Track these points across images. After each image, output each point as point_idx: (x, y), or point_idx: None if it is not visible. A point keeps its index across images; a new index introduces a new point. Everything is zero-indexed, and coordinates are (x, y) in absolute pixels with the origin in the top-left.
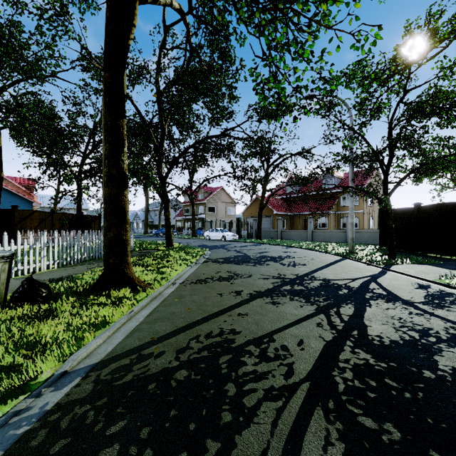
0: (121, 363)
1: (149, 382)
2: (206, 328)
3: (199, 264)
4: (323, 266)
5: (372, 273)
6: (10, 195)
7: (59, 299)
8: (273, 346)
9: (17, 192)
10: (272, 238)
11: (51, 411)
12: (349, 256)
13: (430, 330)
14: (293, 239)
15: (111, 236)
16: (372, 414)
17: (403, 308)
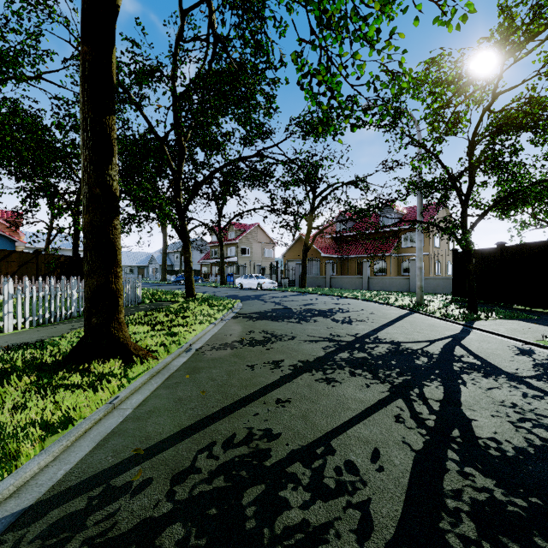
0: (69, 509)
1: None
2: (227, 427)
3: (225, 321)
4: (388, 322)
5: (452, 332)
6: None
7: (4, 380)
8: (332, 464)
9: None
10: (319, 286)
11: None
12: (417, 309)
13: None
14: (345, 288)
15: (94, 284)
16: None
17: (511, 386)
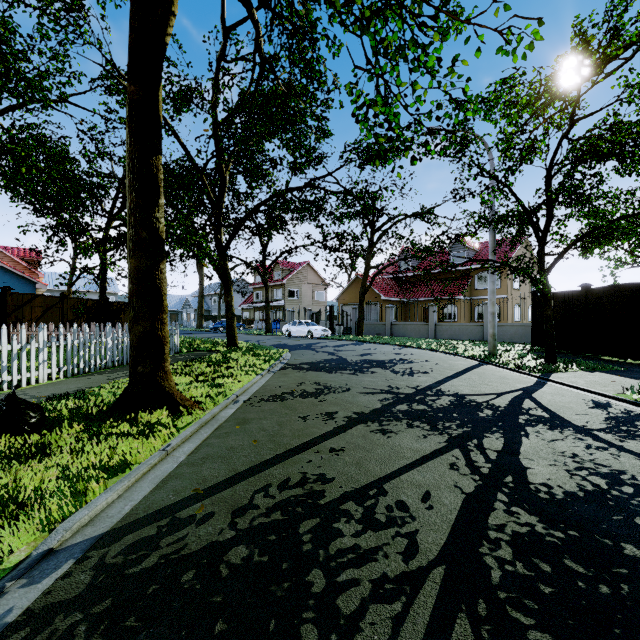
0: (142, 534)
1: (184, 568)
2: (281, 472)
3: (273, 372)
4: (453, 374)
5: (524, 384)
6: (3, 273)
7: (57, 427)
8: (384, 503)
9: (13, 269)
10: (379, 334)
11: (15, 625)
12: (489, 360)
13: (622, 475)
14: (408, 336)
15: (140, 331)
16: (552, 626)
17: (577, 438)
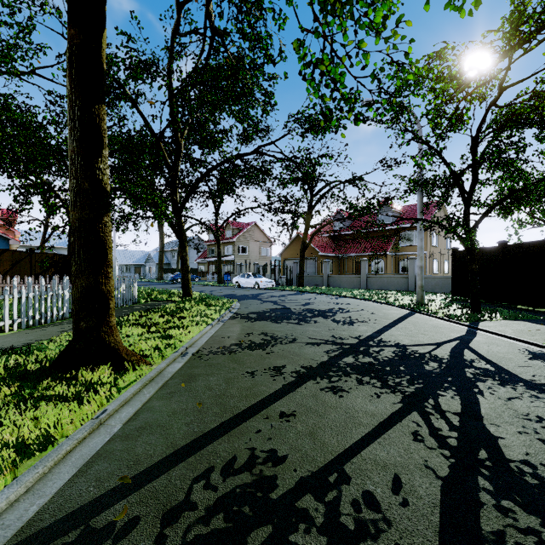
0: None
1: None
2: (226, 448)
3: (223, 322)
4: (390, 323)
5: (458, 334)
6: None
7: None
8: (348, 496)
9: None
10: (317, 285)
11: None
12: (418, 309)
13: None
14: (342, 287)
15: (82, 285)
16: None
17: (532, 396)
